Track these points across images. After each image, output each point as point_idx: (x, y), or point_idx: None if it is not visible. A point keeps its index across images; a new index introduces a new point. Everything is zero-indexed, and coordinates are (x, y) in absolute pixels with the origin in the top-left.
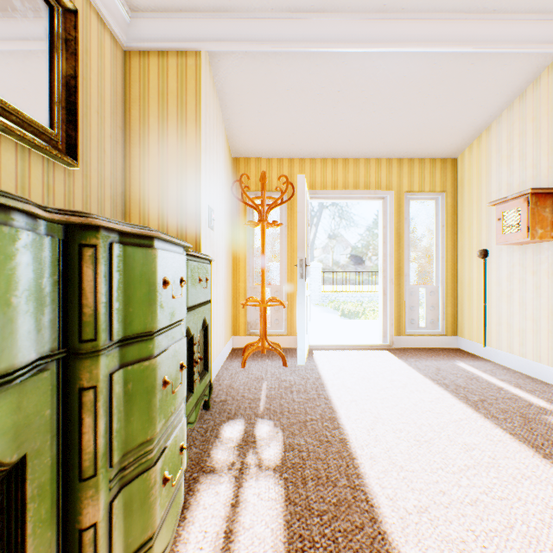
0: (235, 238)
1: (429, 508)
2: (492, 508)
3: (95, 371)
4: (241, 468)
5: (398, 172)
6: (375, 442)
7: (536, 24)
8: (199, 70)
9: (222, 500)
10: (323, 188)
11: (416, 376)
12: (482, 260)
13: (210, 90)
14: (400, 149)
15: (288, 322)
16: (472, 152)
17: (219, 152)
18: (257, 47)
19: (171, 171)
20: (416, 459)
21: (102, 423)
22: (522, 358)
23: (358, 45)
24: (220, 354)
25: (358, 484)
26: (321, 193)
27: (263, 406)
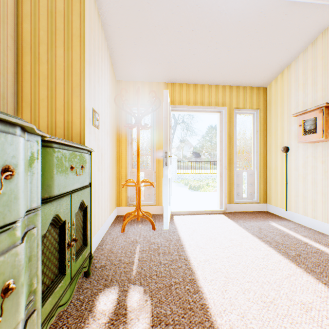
0: (118, 137)
1: None
2: None
3: None
4: None
5: (230, 95)
6: (231, 307)
7: None
8: None
9: None
10: (180, 104)
11: (246, 235)
12: (284, 153)
13: (95, 18)
14: (231, 79)
15: (156, 196)
16: (277, 82)
17: (104, 71)
18: None
19: (59, 77)
20: (269, 326)
21: None
22: (314, 219)
23: None
24: (105, 222)
25: None
26: (179, 107)
27: (135, 270)
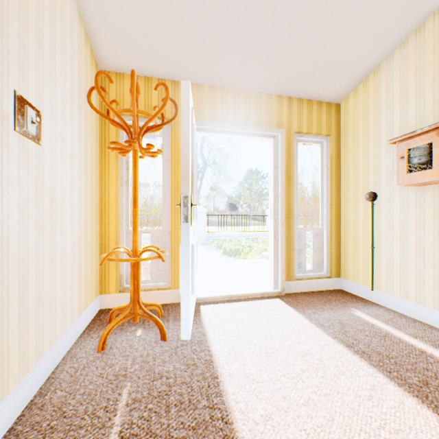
0: (103, 172)
1: None
2: None
3: None
4: None
5: (288, 111)
6: None
7: None
8: None
9: None
10: (212, 120)
11: (326, 340)
12: (370, 203)
13: None
14: (292, 86)
15: (171, 273)
16: (357, 96)
17: (60, 32)
18: None
19: None
20: None
21: None
22: (420, 305)
23: None
24: (65, 334)
25: None
26: (210, 124)
27: None
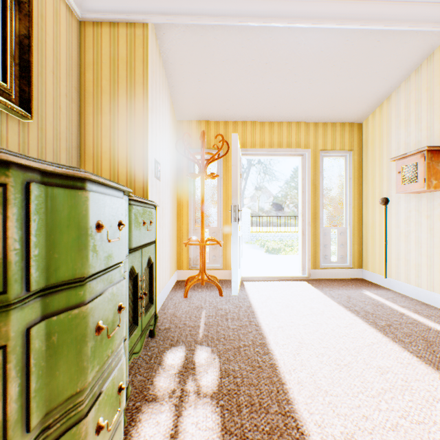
0: (179, 188)
1: (355, 435)
2: (412, 433)
3: (4, 328)
4: (181, 396)
5: (314, 134)
6: (301, 367)
7: (433, 6)
8: (146, 39)
9: (162, 431)
10: (253, 147)
11: (331, 303)
12: (383, 206)
13: (156, 59)
14: (316, 115)
15: (223, 258)
16: (375, 117)
17: (164, 114)
18: (196, 21)
19: (121, 127)
20: (338, 383)
21: (14, 387)
22: (418, 287)
23: (284, 21)
24: (166, 286)
25: (288, 410)
26: (251, 150)
27: (202, 333)
